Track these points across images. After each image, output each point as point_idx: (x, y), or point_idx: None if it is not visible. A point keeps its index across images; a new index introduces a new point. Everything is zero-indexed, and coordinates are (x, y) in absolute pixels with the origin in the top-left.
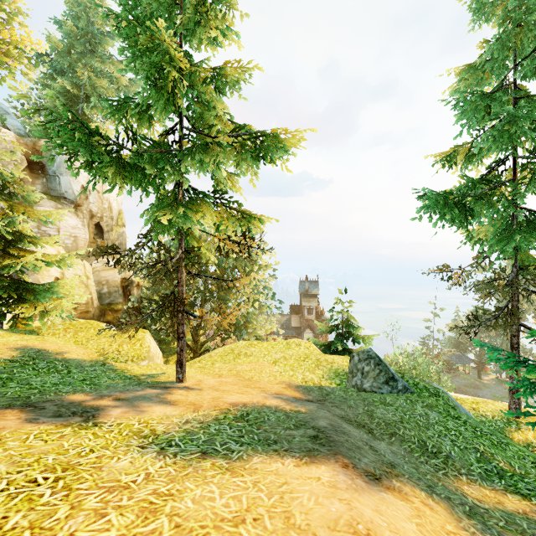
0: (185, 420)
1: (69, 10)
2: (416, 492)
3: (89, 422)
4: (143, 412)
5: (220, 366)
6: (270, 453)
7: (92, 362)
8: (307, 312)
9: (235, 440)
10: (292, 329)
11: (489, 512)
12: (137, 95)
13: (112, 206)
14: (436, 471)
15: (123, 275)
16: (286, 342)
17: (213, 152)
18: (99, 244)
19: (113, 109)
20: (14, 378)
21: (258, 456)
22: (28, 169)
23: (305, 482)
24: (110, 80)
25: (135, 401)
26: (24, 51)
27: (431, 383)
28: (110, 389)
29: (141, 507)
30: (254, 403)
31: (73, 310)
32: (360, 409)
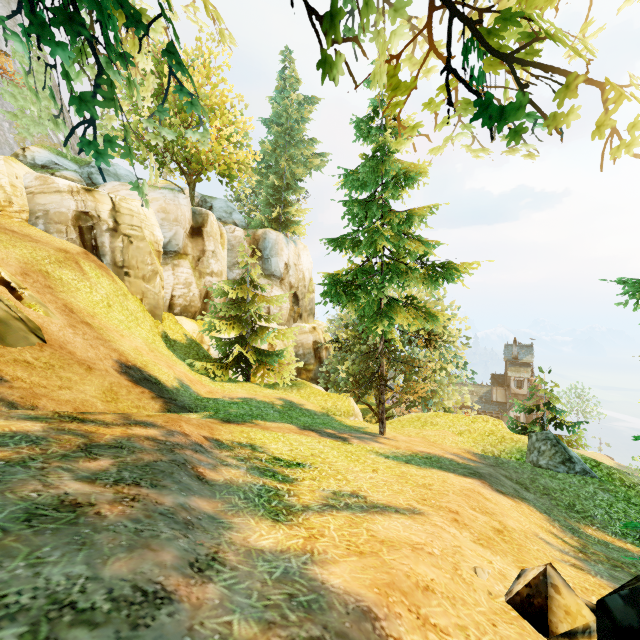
0: (392, 452)
1: (274, 114)
2: (530, 507)
3: (346, 442)
4: (369, 443)
5: (409, 429)
6: (442, 470)
7: (321, 413)
8: (515, 385)
9: (422, 463)
10: (494, 404)
11: (589, 536)
12: (351, 233)
13: (305, 275)
14: (570, 518)
15: (314, 339)
16: (472, 417)
17: (406, 277)
18: (295, 310)
19: (336, 244)
20: (291, 416)
21: (434, 469)
22: (251, 256)
23: (456, 479)
24: (304, 165)
25: (361, 438)
26: (249, 164)
27: (635, 478)
28: (342, 430)
29: (387, 466)
30: (435, 453)
31: (294, 373)
32: (525, 475)
